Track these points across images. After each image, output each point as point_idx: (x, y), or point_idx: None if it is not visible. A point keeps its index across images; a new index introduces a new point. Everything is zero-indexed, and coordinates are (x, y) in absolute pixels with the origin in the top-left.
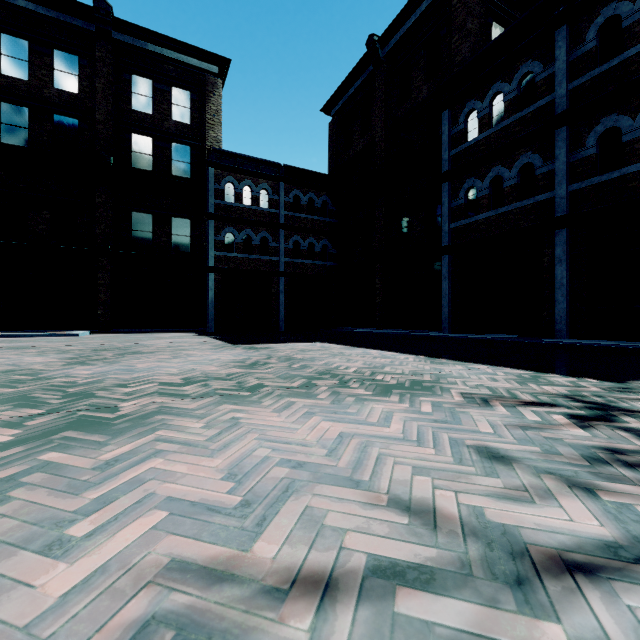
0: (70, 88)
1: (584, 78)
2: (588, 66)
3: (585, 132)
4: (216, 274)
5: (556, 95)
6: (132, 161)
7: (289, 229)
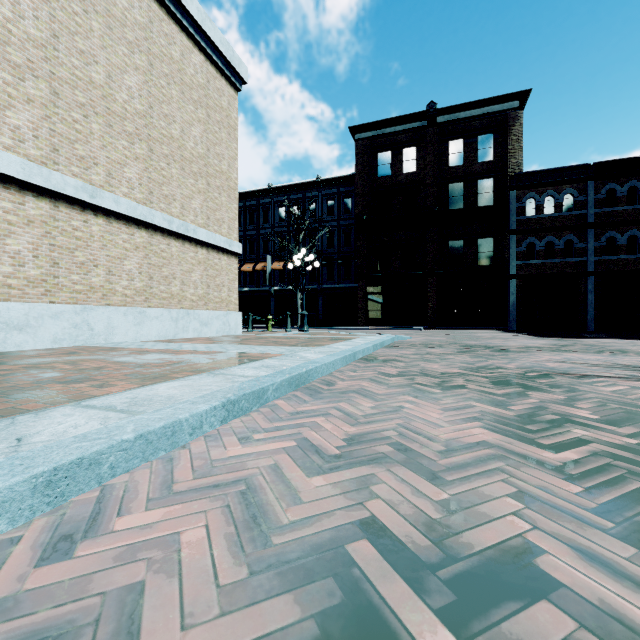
0: (411, 169)
1: None
2: None
3: None
4: (517, 280)
5: None
6: (449, 204)
7: (600, 226)
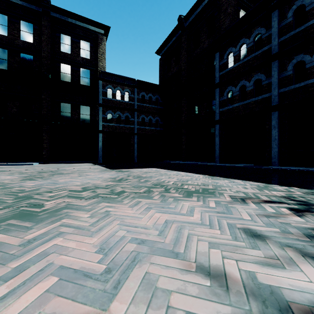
0: (29, 40)
1: (286, 36)
2: (288, 30)
3: (287, 63)
4: (103, 134)
5: (272, 44)
6: (60, 77)
7: (139, 111)
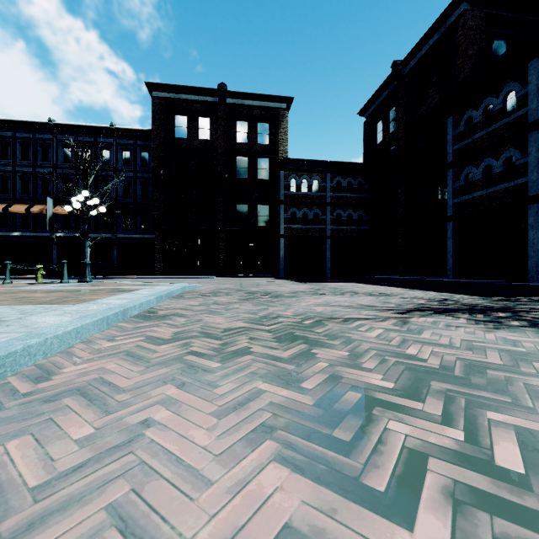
0: (206, 137)
1: None
2: None
3: None
4: (285, 239)
5: (529, 108)
6: (236, 173)
7: (333, 205)
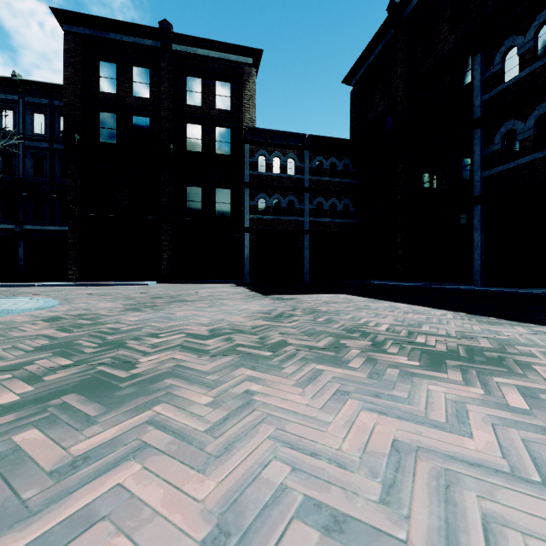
0: (143, 94)
1: None
2: None
3: None
4: (251, 234)
5: None
6: (187, 146)
7: (313, 192)
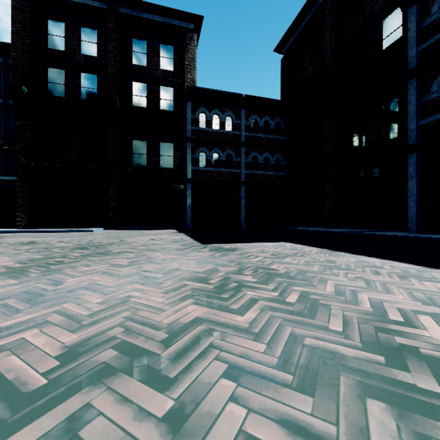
0: (91, 53)
1: None
2: None
3: None
4: (192, 184)
5: None
6: (132, 102)
7: (248, 147)
